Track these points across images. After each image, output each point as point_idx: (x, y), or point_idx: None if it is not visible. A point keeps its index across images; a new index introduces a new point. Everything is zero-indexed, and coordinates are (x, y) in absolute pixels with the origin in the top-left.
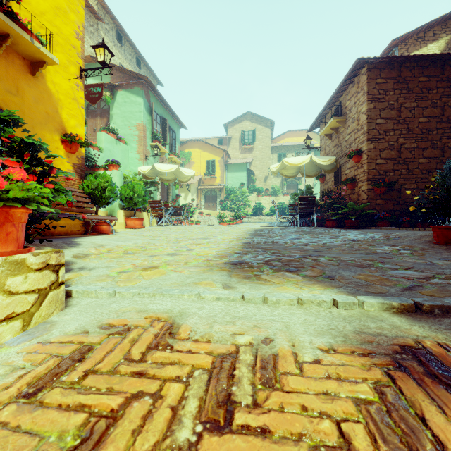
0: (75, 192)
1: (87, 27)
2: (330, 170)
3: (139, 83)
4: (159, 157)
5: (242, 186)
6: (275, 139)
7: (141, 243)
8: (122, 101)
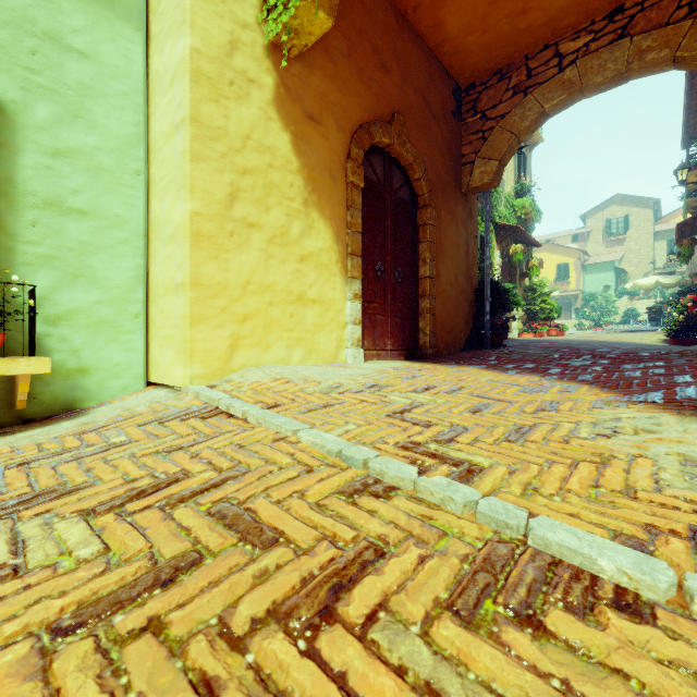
0: None
1: None
2: (686, 283)
3: None
4: None
5: (607, 289)
6: (666, 218)
7: None
8: None
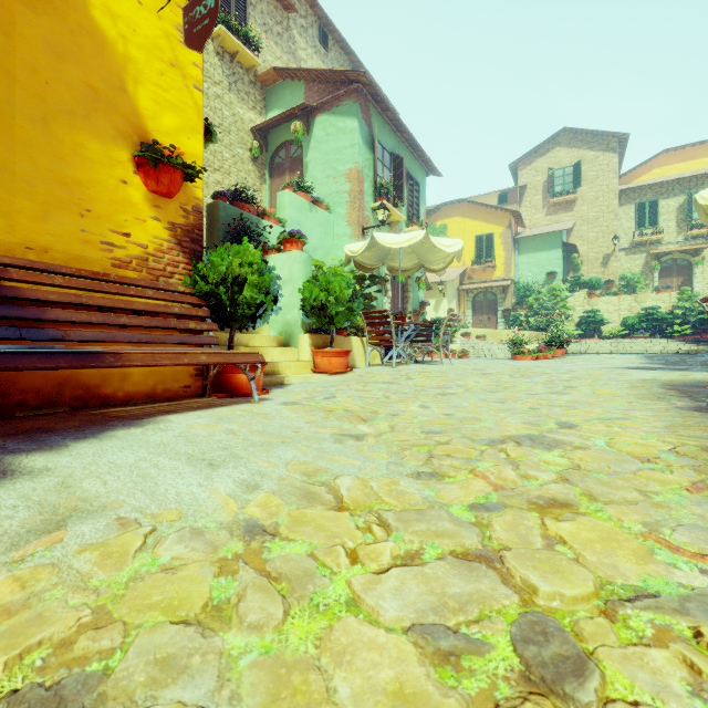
0: (167, 292)
1: (271, 27)
2: None
3: (351, 92)
4: (388, 231)
5: (552, 278)
6: (627, 176)
7: (278, 480)
8: (322, 134)
